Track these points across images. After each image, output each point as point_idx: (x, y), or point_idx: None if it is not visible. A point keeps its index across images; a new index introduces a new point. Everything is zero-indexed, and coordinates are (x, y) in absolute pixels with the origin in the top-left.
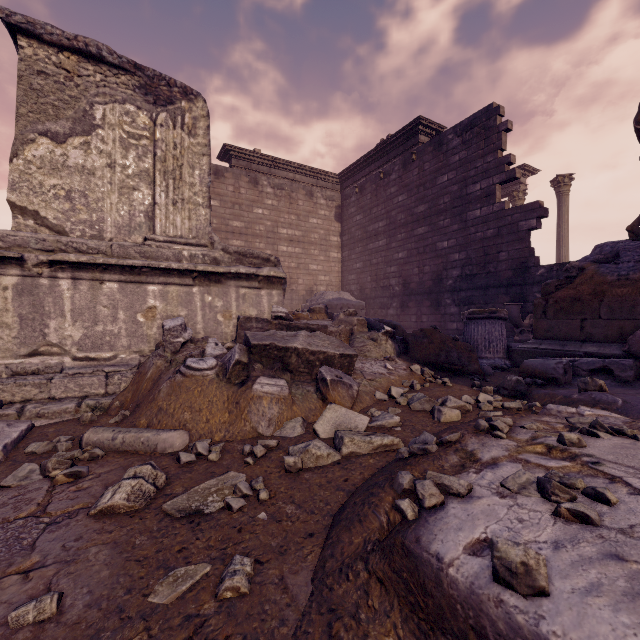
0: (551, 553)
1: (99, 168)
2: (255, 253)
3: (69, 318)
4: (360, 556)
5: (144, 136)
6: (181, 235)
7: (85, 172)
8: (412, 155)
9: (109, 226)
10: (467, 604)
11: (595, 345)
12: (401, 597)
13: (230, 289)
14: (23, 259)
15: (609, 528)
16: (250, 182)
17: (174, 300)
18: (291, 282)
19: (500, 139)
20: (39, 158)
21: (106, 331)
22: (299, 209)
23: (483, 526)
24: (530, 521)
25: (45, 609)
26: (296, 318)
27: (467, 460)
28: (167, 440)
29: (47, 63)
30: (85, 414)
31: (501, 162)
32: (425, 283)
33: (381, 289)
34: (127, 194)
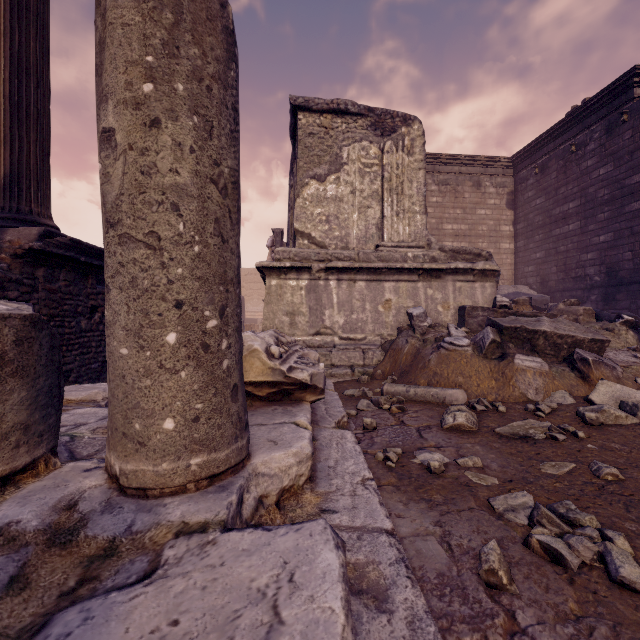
0: None
1: (345, 195)
2: (468, 249)
3: (336, 309)
4: None
5: (374, 164)
6: (402, 240)
7: (337, 200)
8: (622, 116)
9: (352, 239)
10: None
11: None
12: None
13: (447, 283)
14: (311, 268)
15: None
16: None
17: (403, 294)
18: None
19: None
20: (310, 195)
21: (358, 318)
22: (465, 202)
23: None
24: None
25: (476, 462)
26: None
27: None
28: (453, 395)
29: (314, 126)
30: (363, 376)
31: None
32: None
33: (572, 280)
34: (363, 212)
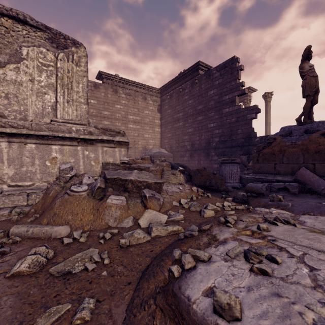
0: (245, 294)
1: (25, 81)
2: (112, 129)
3: (6, 163)
4: (152, 296)
5: (51, 65)
6: (72, 119)
7: (16, 83)
8: (196, 80)
9: (30, 113)
10: (201, 324)
11: (281, 176)
12: (171, 318)
13: (98, 148)
14: None
15: (276, 277)
16: (113, 91)
17: (67, 153)
18: (135, 143)
19: (238, 74)
20: None
21: (28, 170)
22: (139, 106)
23: (213, 279)
24: (238, 275)
25: None
26: (134, 163)
27: (212, 240)
28: (57, 231)
29: None
30: (13, 217)
31: (238, 85)
32: (202, 144)
33: (180, 147)
34: (41, 96)
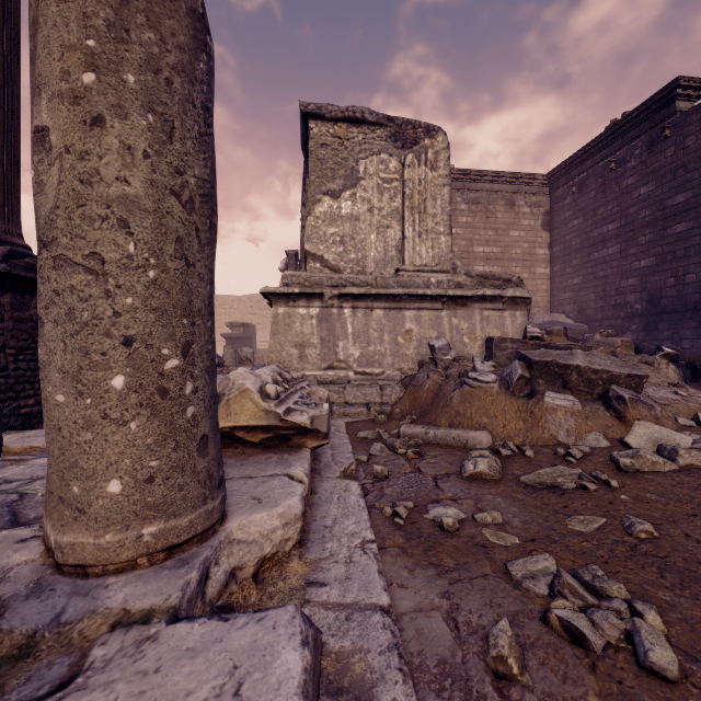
0: None
1: (362, 214)
2: (496, 275)
3: (351, 340)
4: None
5: (394, 179)
6: (425, 264)
7: (352, 219)
8: (664, 131)
9: (369, 262)
10: None
11: None
12: None
13: (474, 312)
14: (323, 294)
15: None
16: None
17: (426, 323)
18: None
19: None
20: (323, 213)
21: (376, 351)
22: (497, 222)
23: None
24: None
25: (496, 517)
26: None
27: None
28: (476, 437)
29: (327, 136)
30: (379, 416)
31: None
32: (687, 297)
33: (611, 308)
34: (382, 232)
